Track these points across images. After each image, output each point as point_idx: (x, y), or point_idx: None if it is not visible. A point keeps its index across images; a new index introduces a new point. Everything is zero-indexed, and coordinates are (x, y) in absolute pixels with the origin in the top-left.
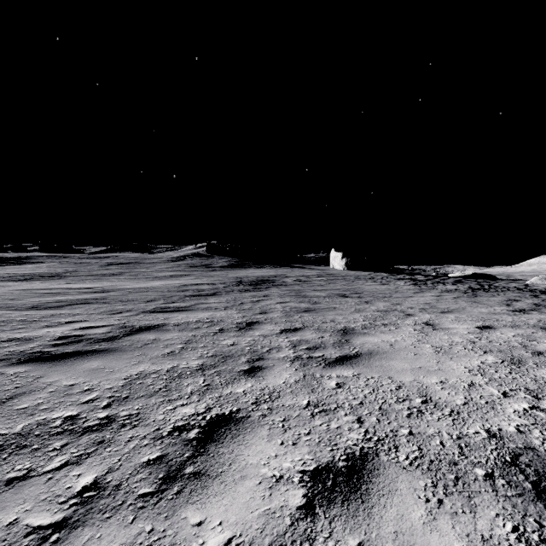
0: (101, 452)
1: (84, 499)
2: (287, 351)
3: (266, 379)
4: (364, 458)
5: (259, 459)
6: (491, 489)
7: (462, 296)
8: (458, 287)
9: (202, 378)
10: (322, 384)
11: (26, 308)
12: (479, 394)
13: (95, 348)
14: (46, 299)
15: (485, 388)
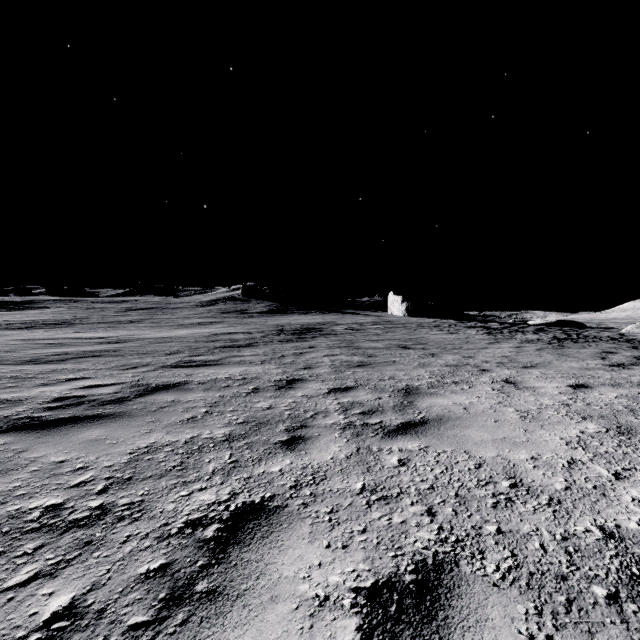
0: (85, 558)
1: (51, 633)
2: (336, 416)
3: (309, 453)
4: (439, 569)
5: (297, 570)
6: (619, 619)
7: (547, 347)
8: (541, 337)
9: (228, 452)
10: (381, 460)
11: (22, 362)
12: (583, 475)
13: (97, 412)
14: (48, 350)
15: (589, 467)
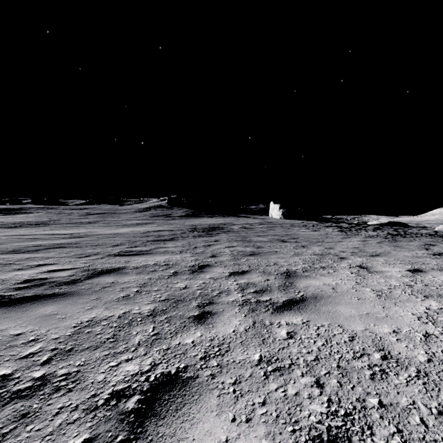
0: (19, 432)
1: None
2: (235, 294)
3: (216, 326)
4: None
5: None
6: None
7: (384, 241)
8: (379, 233)
9: (152, 325)
10: (273, 333)
11: (7, 252)
12: (439, 348)
13: (54, 292)
14: (28, 243)
15: (442, 340)
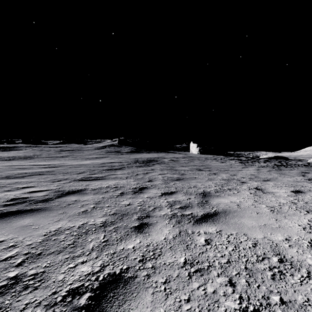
0: None
1: None
2: (166, 209)
3: (151, 235)
4: None
5: None
6: None
7: (272, 170)
8: (268, 164)
9: (103, 234)
10: (194, 240)
11: (1, 177)
12: None
13: (32, 208)
14: (17, 171)
15: None
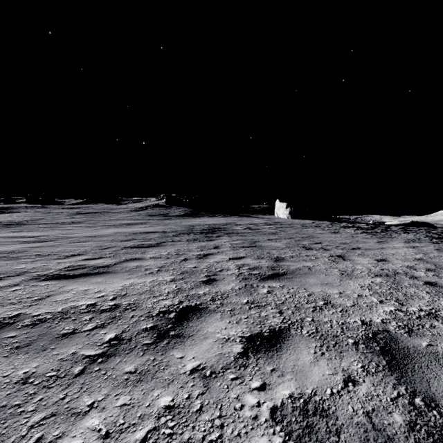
0: None
1: None
2: None
3: None
4: None
5: None
6: None
7: (442, 247)
8: (417, 236)
9: None
10: None
11: None
12: None
13: None
14: None
15: None
